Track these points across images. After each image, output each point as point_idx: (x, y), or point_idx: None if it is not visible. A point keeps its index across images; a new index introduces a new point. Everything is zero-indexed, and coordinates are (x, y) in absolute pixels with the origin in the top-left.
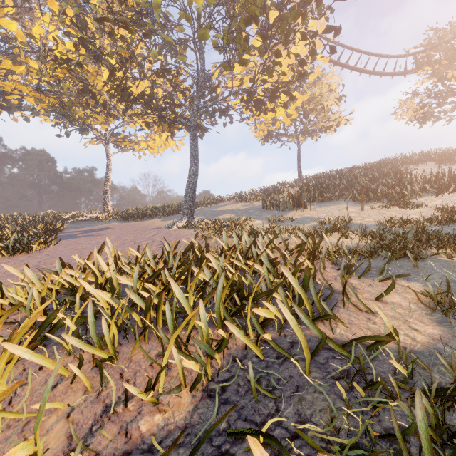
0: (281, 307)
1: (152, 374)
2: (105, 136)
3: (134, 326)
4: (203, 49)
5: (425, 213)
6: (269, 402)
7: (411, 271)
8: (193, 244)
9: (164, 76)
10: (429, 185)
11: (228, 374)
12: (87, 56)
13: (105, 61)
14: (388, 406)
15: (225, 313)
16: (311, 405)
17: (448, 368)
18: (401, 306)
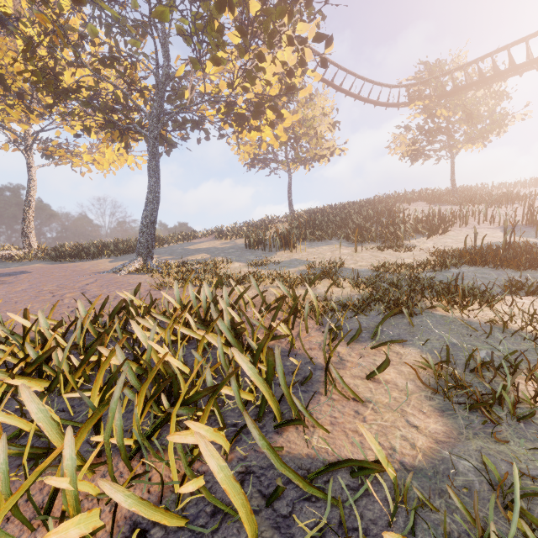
0: (202, 448)
1: None
2: (25, 140)
3: None
4: (167, 38)
5: (418, 256)
6: None
7: (407, 330)
8: (127, 301)
9: (112, 66)
10: (421, 226)
11: None
12: None
13: (12, 27)
14: None
15: (138, 431)
16: None
17: (463, 512)
18: (397, 385)
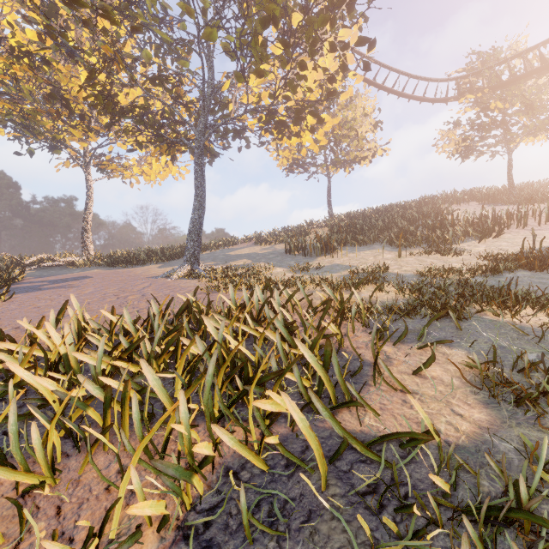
0: (287, 404)
1: (107, 504)
2: (84, 157)
3: (93, 425)
4: (211, 54)
5: (468, 261)
6: (270, 540)
7: (454, 333)
8: (190, 302)
9: (161, 84)
10: (472, 228)
11: (217, 497)
12: (55, 50)
13: (80, 59)
14: (426, 546)
15: (221, 403)
16: (326, 541)
17: (499, 475)
18: (442, 381)
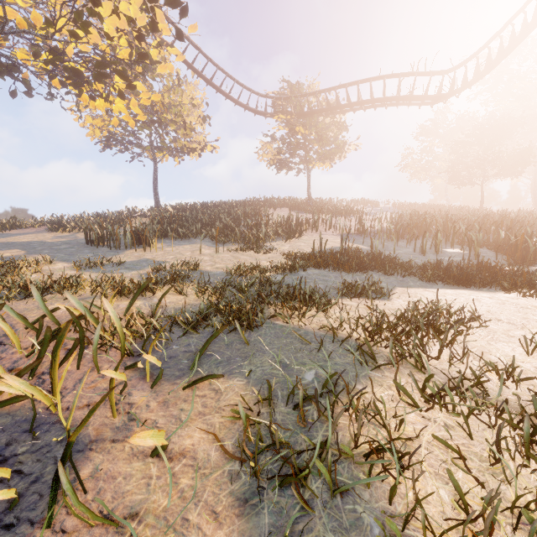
0: None
1: None
2: None
3: None
4: None
5: (274, 259)
6: None
7: (240, 351)
8: None
9: None
10: (281, 229)
11: None
12: None
13: None
14: None
15: None
16: None
17: None
18: (195, 459)
